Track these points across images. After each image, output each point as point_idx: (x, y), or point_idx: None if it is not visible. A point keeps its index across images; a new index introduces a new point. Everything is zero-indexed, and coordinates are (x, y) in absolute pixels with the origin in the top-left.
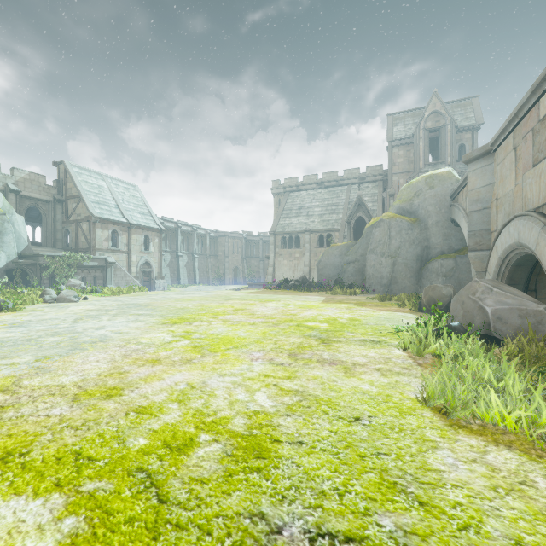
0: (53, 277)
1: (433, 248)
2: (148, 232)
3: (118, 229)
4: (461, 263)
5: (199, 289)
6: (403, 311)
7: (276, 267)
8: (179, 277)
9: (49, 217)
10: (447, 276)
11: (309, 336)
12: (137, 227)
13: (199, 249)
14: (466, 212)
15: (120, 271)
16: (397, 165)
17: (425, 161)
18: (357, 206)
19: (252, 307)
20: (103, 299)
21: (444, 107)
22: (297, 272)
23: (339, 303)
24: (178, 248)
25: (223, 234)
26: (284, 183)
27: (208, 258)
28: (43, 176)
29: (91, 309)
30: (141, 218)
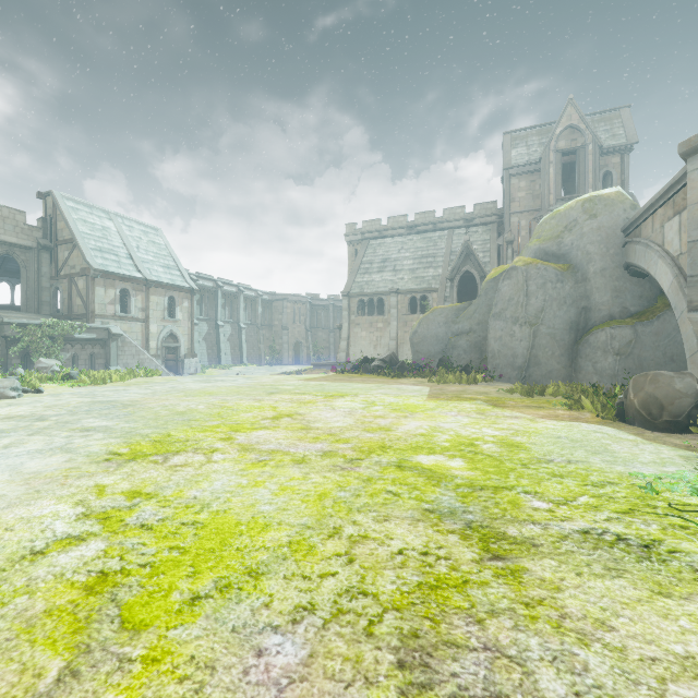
0: (27, 355)
1: (597, 311)
2: (173, 292)
3: (129, 287)
4: (644, 333)
5: (246, 371)
6: (586, 420)
7: (352, 341)
8: (220, 355)
9: (31, 271)
10: (622, 355)
11: (437, 515)
12: (158, 285)
13: (247, 317)
14: (664, 248)
15: (131, 347)
16: (518, 201)
17: (556, 195)
18: (464, 257)
19: (308, 410)
20: (68, 392)
21: (584, 120)
22: (380, 348)
23: (458, 400)
24: (218, 315)
25: (281, 296)
26: (362, 228)
27: (260, 330)
28: (22, 212)
29: (16, 414)
30: (163, 273)
